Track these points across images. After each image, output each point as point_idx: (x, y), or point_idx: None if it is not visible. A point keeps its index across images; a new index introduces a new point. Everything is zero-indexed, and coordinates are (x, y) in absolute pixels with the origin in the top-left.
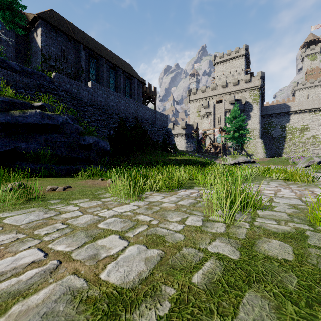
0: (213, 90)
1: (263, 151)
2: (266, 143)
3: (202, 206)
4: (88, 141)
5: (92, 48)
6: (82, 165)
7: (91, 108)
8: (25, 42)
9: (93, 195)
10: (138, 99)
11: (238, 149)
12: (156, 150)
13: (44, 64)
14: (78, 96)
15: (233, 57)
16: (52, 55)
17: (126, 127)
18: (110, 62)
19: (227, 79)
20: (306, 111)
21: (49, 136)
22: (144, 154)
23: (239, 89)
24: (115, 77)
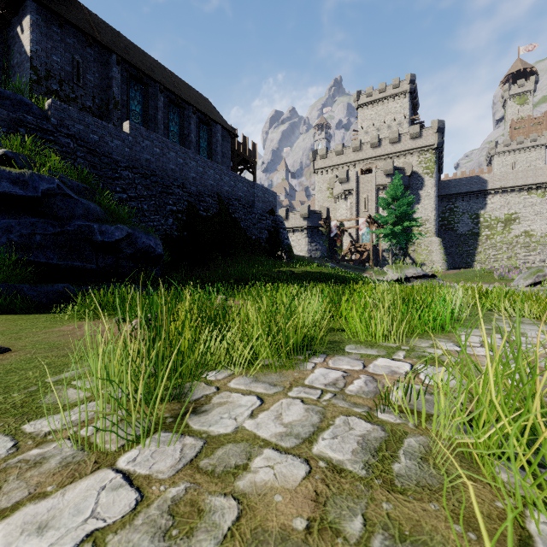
0: (356, 151)
1: (441, 258)
2: (445, 243)
3: (428, 487)
4: (110, 234)
5: (135, 63)
6: (96, 285)
7: (127, 173)
8: (2, 46)
9: (28, 392)
10: (223, 162)
11: (400, 254)
12: (255, 255)
13: (38, 88)
14: (101, 148)
15: (390, 96)
16: (55, 71)
17: (199, 212)
18: (169, 92)
19: (380, 134)
20: (514, 189)
21: (16, 220)
22: (232, 263)
23: (401, 150)
24: (179, 120)
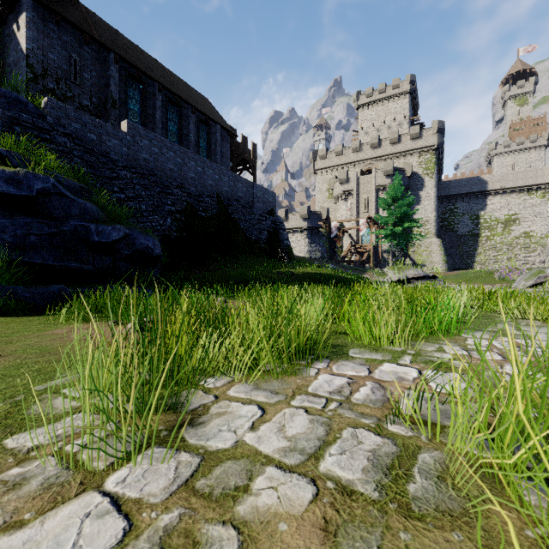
0: (356, 152)
1: (441, 259)
2: (445, 244)
3: (448, 512)
4: (107, 234)
5: (133, 61)
6: (93, 286)
7: (125, 173)
8: None
9: (13, 402)
10: (223, 162)
11: (400, 255)
12: (254, 256)
13: (34, 86)
14: (99, 148)
15: (390, 97)
16: (51, 69)
17: (198, 212)
18: (168, 92)
19: (380, 135)
20: (514, 190)
21: (9, 220)
22: (231, 264)
23: (401, 151)
24: (178, 120)
